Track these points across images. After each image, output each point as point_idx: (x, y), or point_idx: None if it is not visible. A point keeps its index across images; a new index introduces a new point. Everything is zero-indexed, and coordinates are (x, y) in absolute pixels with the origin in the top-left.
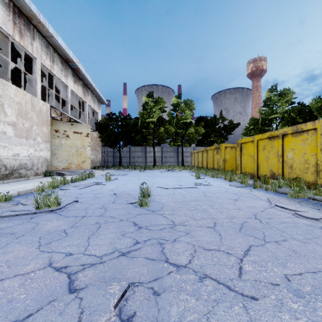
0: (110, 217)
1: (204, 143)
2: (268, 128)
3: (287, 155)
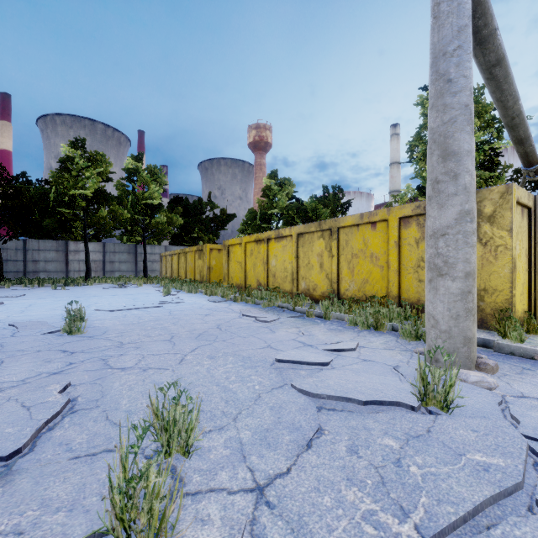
0: (17, 351)
1: (183, 241)
2: (268, 226)
3: (271, 262)
